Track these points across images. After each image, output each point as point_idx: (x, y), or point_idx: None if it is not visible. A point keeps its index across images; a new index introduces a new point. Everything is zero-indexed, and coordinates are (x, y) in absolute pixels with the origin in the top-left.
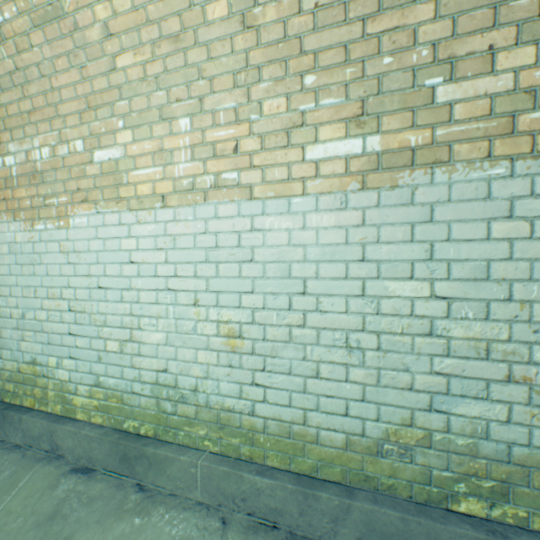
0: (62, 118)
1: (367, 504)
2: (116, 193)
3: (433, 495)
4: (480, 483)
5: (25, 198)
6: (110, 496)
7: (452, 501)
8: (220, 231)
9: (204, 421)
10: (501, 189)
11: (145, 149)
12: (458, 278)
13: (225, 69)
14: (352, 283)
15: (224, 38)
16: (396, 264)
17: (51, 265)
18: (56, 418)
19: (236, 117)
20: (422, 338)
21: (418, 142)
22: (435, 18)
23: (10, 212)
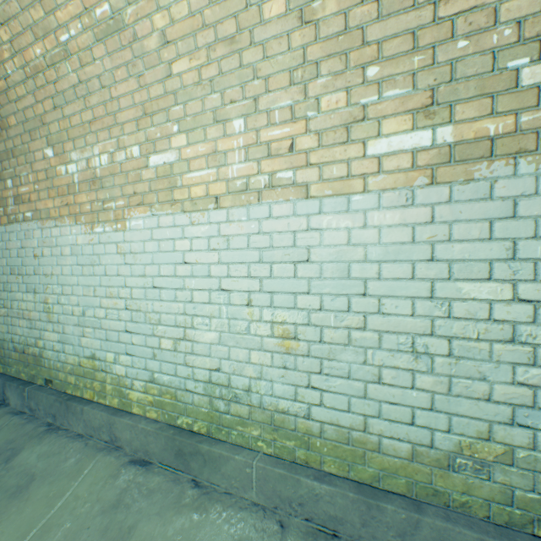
0: (120, 126)
1: (439, 520)
2: (170, 196)
3: (515, 518)
4: None
5: (86, 203)
6: (167, 490)
7: (539, 526)
8: (274, 231)
9: (257, 422)
10: None
11: (199, 152)
12: None
13: (281, 67)
14: (419, 284)
15: (280, 36)
16: (471, 264)
17: (108, 266)
18: (114, 410)
19: (292, 115)
20: (502, 345)
21: (498, 130)
22: None
23: (72, 216)
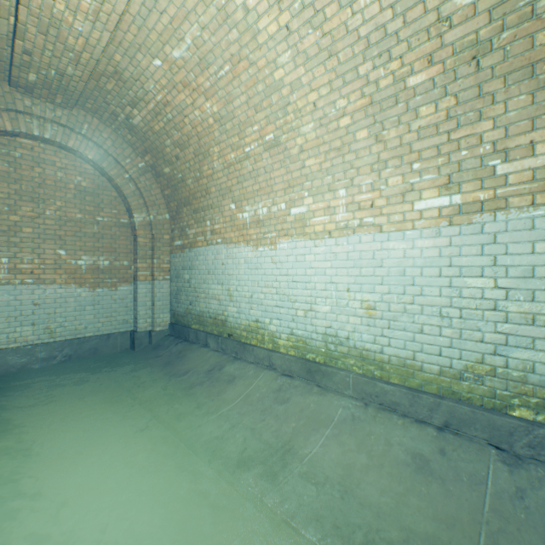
0: (274, 192)
1: (450, 402)
2: (302, 231)
3: (496, 405)
4: (528, 399)
5: (253, 234)
6: (304, 386)
7: (509, 409)
8: (362, 250)
9: (353, 356)
10: (541, 223)
11: (319, 207)
12: (512, 276)
13: (366, 163)
14: (443, 279)
15: (365, 148)
16: (472, 268)
17: (266, 269)
18: (270, 350)
19: (372, 188)
20: (488, 312)
21: (485, 197)
22: (493, 128)
23: (245, 242)
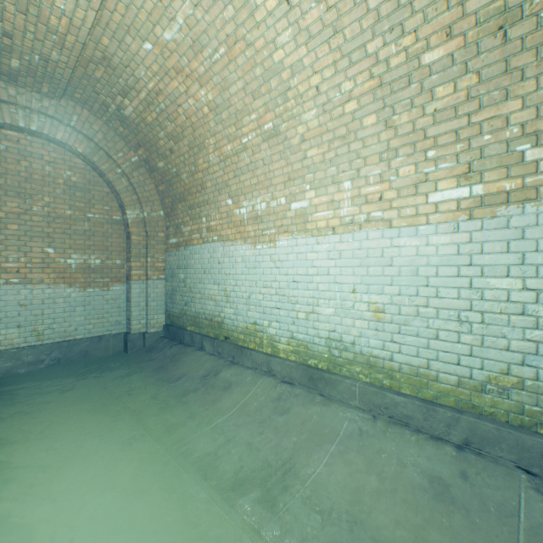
0: (274, 186)
1: (471, 418)
2: (304, 227)
3: (524, 422)
4: None
5: (251, 231)
6: (305, 395)
7: (540, 427)
8: (369, 248)
9: (359, 362)
10: None
11: (322, 201)
12: None
13: (374, 152)
14: (462, 279)
15: (373, 135)
16: (495, 267)
17: (265, 268)
18: (269, 354)
19: (380, 179)
20: (515, 316)
21: (512, 187)
22: (522, 108)
23: (242, 239)
